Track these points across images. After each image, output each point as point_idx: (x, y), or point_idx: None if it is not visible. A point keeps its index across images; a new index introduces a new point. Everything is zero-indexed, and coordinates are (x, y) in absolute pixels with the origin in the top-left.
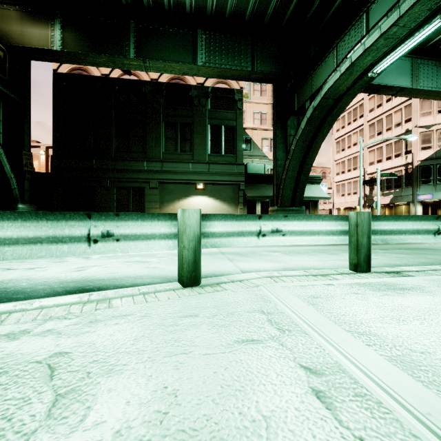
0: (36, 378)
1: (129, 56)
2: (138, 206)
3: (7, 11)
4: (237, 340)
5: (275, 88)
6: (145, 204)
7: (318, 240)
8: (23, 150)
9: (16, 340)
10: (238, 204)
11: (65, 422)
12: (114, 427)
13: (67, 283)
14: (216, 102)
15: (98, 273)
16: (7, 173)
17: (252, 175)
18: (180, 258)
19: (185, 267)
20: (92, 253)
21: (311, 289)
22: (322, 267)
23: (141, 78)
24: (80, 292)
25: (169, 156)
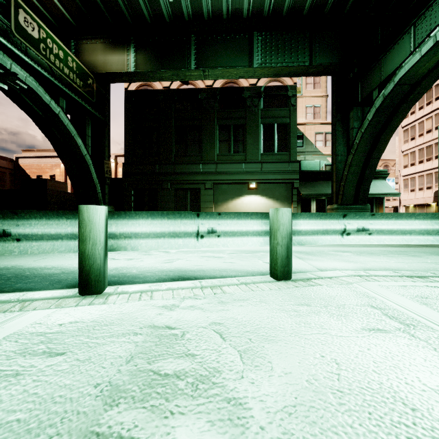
0: (212, 338)
1: (190, 67)
2: (195, 206)
3: (95, 45)
4: (362, 328)
5: (334, 79)
6: (200, 204)
7: (409, 240)
8: (105, 160)
9: (173, 311)
10: (292, 203)
11: (259, 369)
12: (300, 377)
13: (166, 272)
14: (268, 101)
15: (186, 265)
16: (94, 180)
17: (307, 172)
18: (272, 253)
19: (278, 262)
20: (201, 247)
21: (414, 289)
22: (409, 269)
23: (197, 86)
24: (182, 280)
25: (222, 158)
